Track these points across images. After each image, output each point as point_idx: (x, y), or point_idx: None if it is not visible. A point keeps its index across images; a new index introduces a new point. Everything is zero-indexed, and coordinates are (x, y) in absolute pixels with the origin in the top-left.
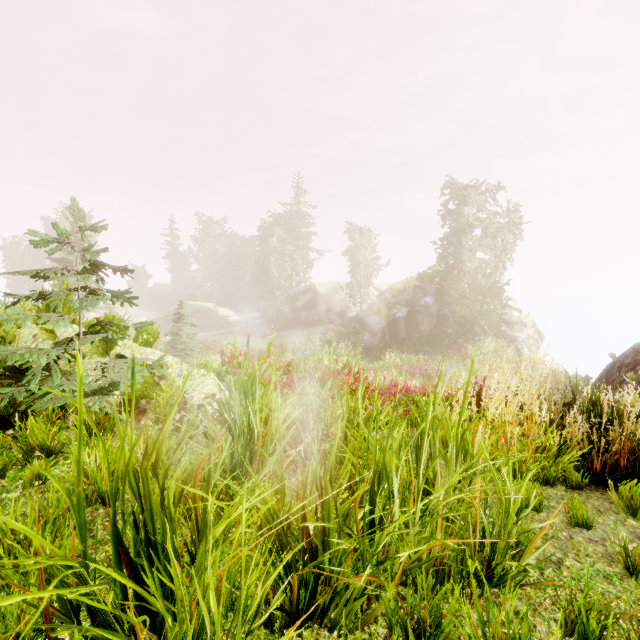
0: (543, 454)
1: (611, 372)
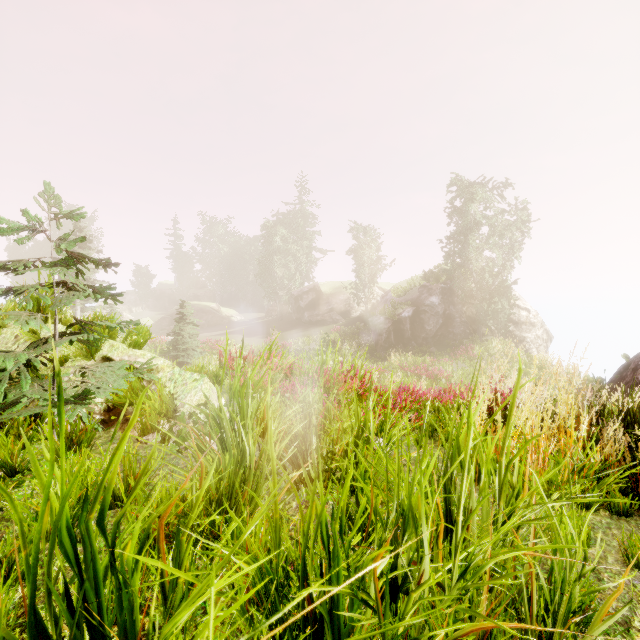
0: (581, 473)
1: (625, 374)
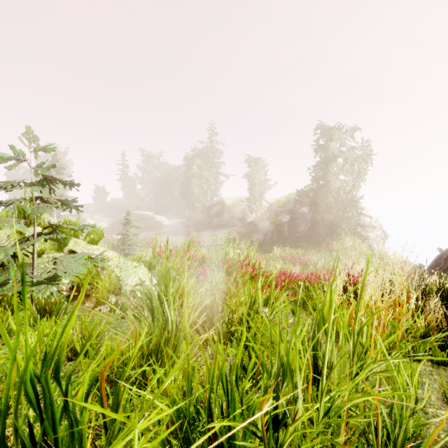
0: (411, 334)
1: (439, 262)
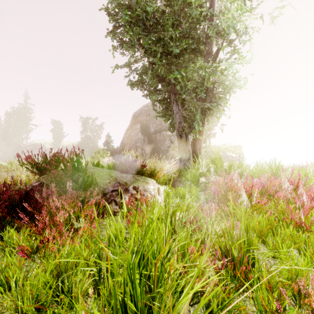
0: None
1: None
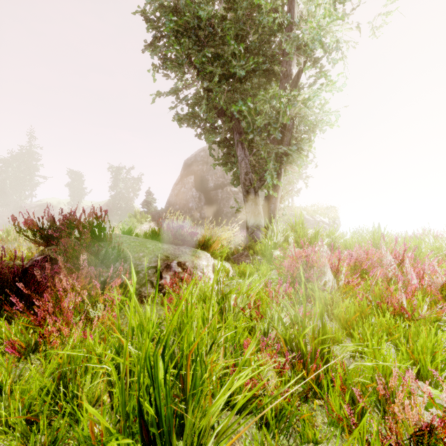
0: None
1: None
